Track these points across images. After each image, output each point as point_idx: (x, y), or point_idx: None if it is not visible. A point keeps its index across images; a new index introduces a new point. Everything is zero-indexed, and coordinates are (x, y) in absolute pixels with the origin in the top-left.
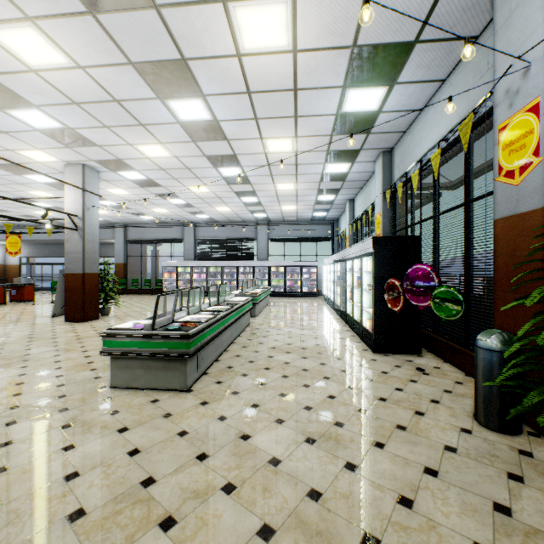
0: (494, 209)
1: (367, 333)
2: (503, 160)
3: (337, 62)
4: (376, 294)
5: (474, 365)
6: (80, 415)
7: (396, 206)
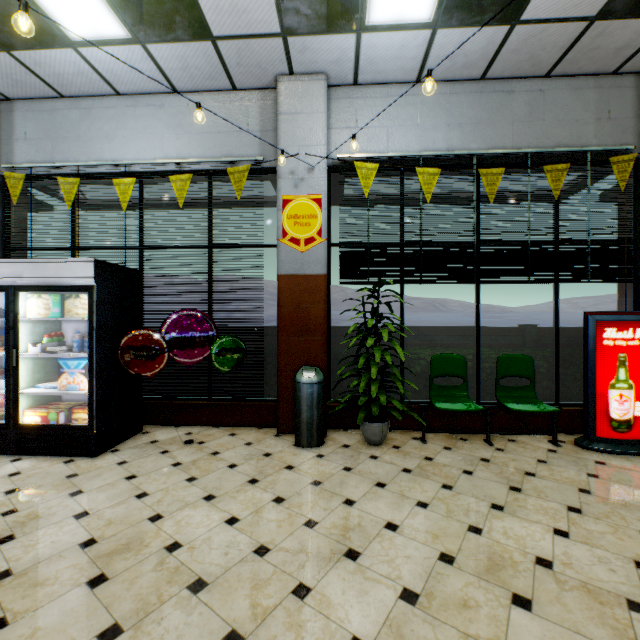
0: (278, 265)
1: (57, 432)
2: (289, 227)
3: None
4: (100, 356)
5: (301, 401)
6: None
7: (11, 205)
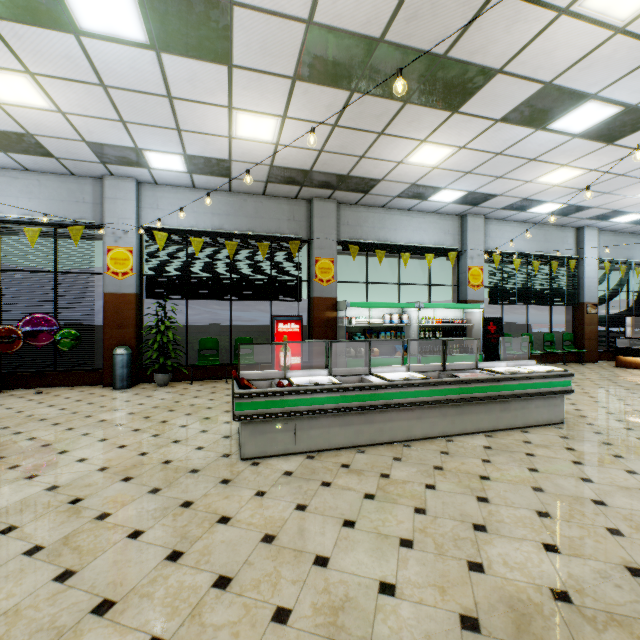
0: (104, 287)
1: None
2: (112, 265)
3: (4, 125)
4: None
5: (116, 365)
6: (3, 481)
7: None
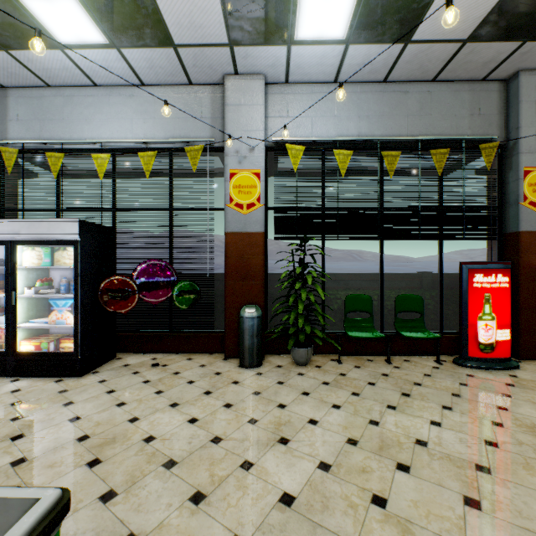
0: (226, 225)
1: (49, 357)
2: (234, 194)
3: None
4: (83, 297)
5: (244, 332)
6: None
7: (5, 173)
